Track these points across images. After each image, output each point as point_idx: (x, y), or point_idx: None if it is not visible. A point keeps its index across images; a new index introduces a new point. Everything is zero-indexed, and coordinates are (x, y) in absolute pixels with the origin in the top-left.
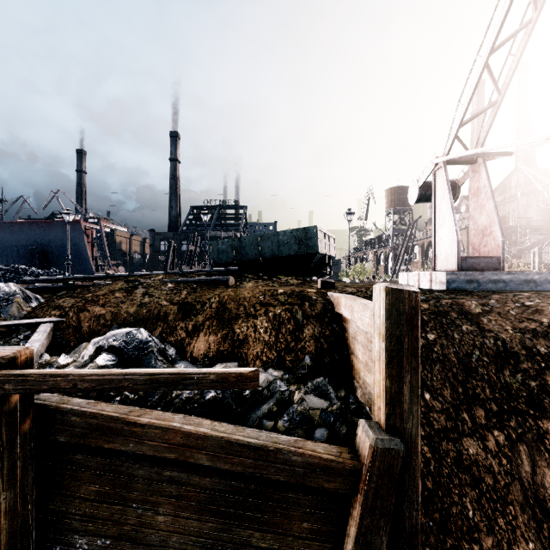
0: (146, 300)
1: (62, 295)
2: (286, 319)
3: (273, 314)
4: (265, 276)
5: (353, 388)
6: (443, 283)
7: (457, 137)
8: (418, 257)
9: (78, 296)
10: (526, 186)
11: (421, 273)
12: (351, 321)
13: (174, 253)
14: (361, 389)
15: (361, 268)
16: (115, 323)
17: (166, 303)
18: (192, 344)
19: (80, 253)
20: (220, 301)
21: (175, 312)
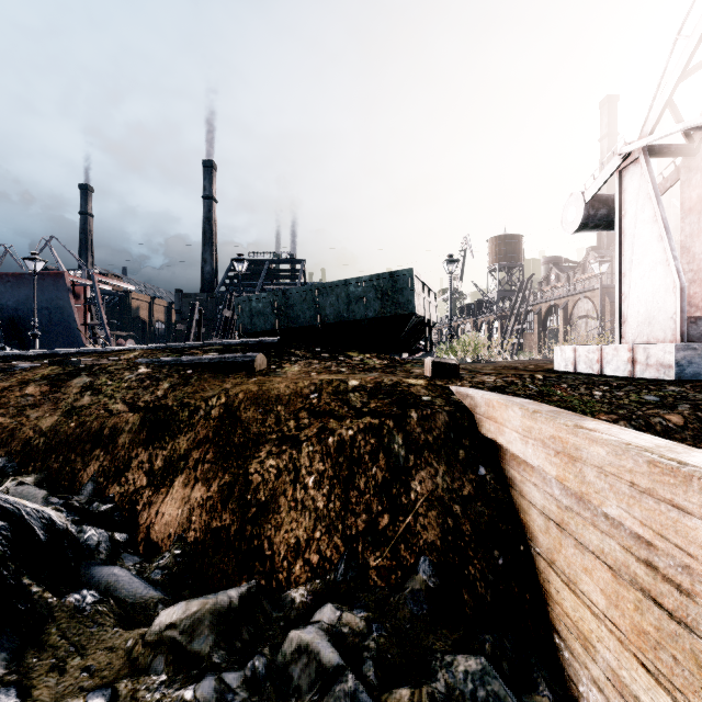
0: (84, 401)
1: None
2: (367, 452)
3: (337, 439)
4: (325, 352)
5: (555, 662)
6: (669, 366)
7: (671, 103)
8: (534, 327)
9: None
10: (677, 233)
11: (607, 348)
12: (538, 472)
13: (201, 321)
14: (602, 698)
15: (470, 341)
16: (4, 452)
17: (121, 408)
18: (155, 506)
19: (64, 320)
20: (228, 404)
21: (135, 428)
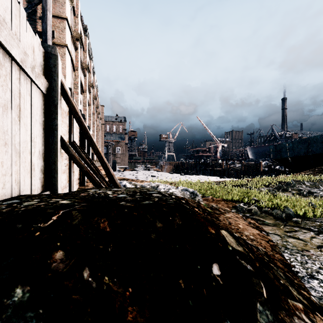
0: None
1: (274, 163)
2: None
3: None
4: None
5: None
6: None
7: None
8: None
9: (276, 163)
10: None
11: None
12: None
13: None
14: None
15: None
16: None
17: None
18: None
19: None
20: None
21: None
